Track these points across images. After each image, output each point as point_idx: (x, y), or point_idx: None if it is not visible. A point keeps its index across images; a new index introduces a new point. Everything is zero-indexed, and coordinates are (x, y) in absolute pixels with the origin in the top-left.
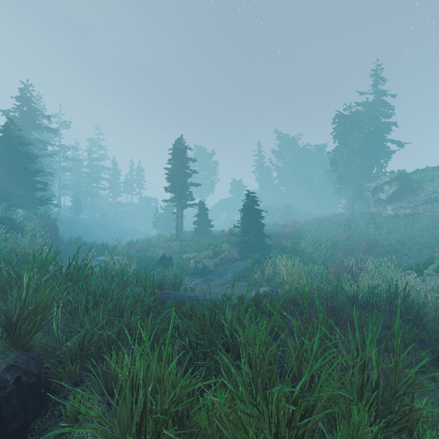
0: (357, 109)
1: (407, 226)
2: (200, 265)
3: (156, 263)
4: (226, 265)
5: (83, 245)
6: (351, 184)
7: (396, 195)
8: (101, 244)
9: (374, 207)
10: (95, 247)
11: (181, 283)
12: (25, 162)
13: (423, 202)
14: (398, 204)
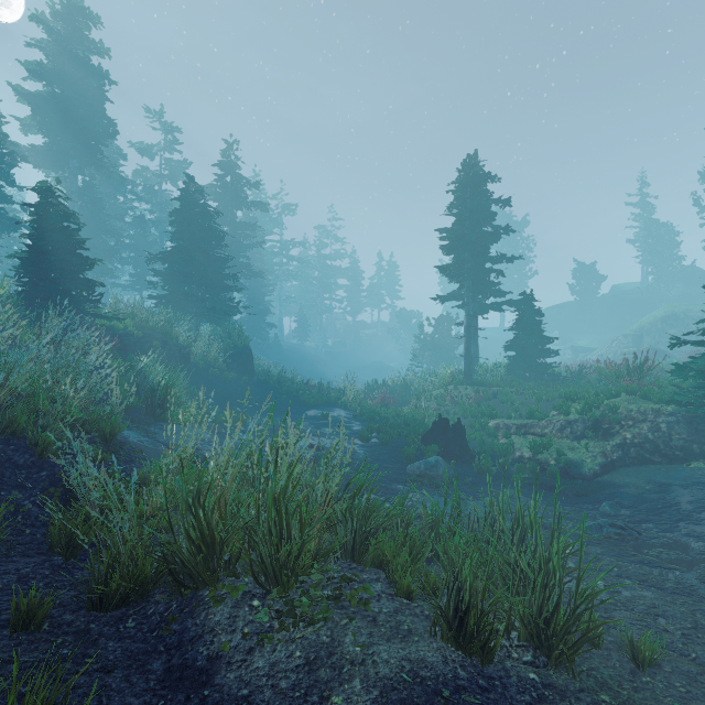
0: None
1: None
2: (549, 455)
3: (421, 436)
4: (645, 466)
5: (288, 385)
6: None
7: None
8: (318, 385)
9: None
10: (307, 391)
11: (590, 630)
12: (209, 243)
13: None
14: None
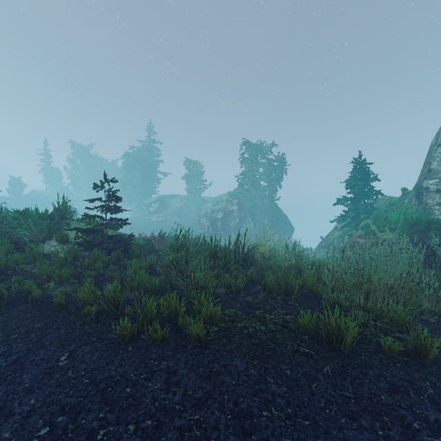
0: (139, 148)
1: (161, 227)
2: None
3: None
4: None
5: None
6: (135, 200)
7: (158, 209)
8: None
9: (147, 215)
10: None
11: None
12: None
13: (169, 214)
14: (159, 214)
